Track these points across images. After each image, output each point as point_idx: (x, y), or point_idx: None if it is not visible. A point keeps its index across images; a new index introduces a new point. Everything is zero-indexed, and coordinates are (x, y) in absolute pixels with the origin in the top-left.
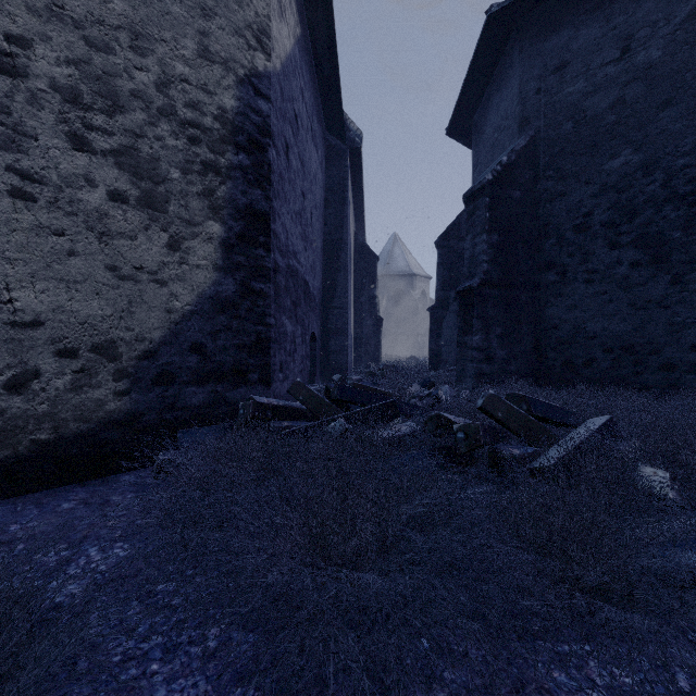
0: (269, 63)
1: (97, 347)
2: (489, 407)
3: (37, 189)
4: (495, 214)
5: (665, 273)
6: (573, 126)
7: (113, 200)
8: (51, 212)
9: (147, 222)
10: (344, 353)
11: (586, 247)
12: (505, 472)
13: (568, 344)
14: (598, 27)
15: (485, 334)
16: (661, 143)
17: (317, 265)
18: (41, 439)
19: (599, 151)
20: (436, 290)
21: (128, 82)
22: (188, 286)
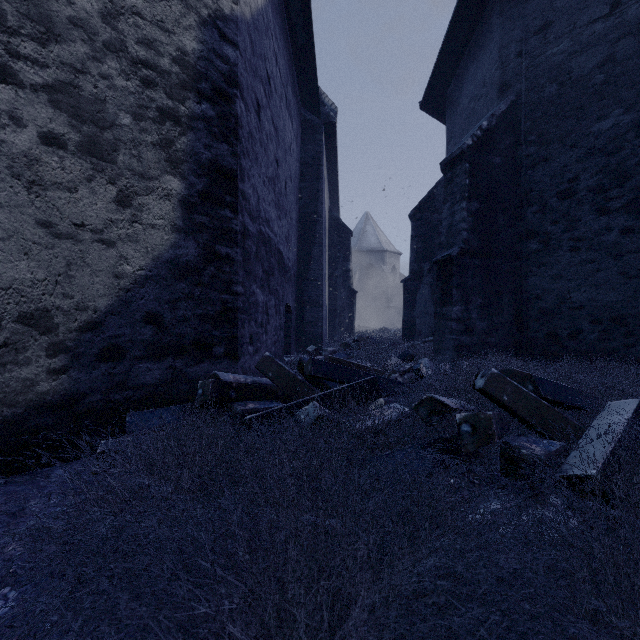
0: (236, 6)
1: (25, 317)
2: (493, 388)
3: None
4: (475, 181)
5: None
6: (557, 88)
7: (47, 144)
8: None
9: (90, 172)
10: (319, 325)
11: (572, 214)
12: (524, 477)
13: (551, 315)
14: None
15: (465, 305)
16: None
17: (291, 237)
18: None
19: (586, 113)
20: (410, 262)
21: (66, 7)
22: (141, 248)
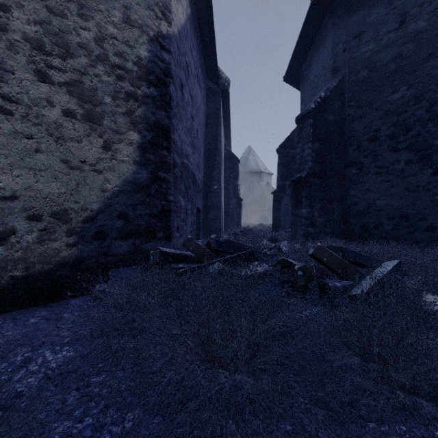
0: (170, 28)
1: (55, 214)
2: (318, 254)
3: (14, 107)
4: (316, 130)
5: (428, 167)
6: (367, 73)
7: (66, 116)
8: (23, 123)
9: (89, 131)
10: (218, 221)
11: (376, 151)
12: (330, 298)
13: (364, 214)
14: (384, 8)
15: (310, 208)
16: (426, 82)
17: (200, 164)
18: (17, 276)
19: (385, 89)
20: (277, 181)
21: (76, 37)
22: (116, 174)
